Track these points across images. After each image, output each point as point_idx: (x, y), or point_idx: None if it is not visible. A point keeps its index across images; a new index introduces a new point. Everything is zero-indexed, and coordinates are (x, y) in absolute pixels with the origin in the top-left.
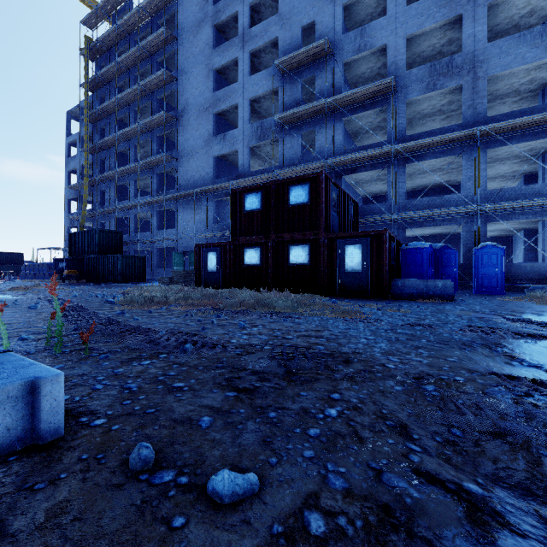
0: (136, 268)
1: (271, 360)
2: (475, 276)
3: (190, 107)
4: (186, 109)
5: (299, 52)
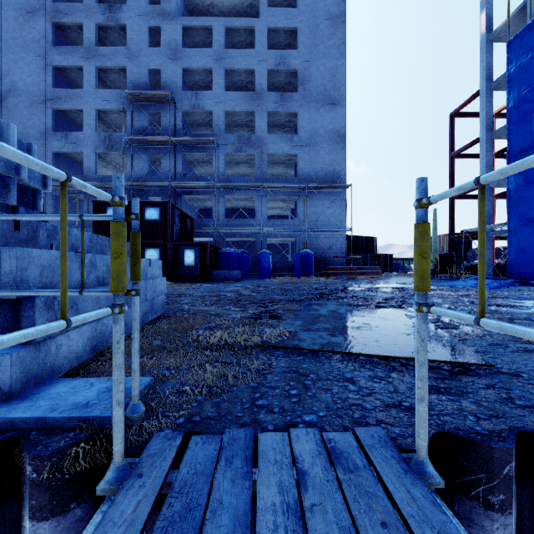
0: None
1: None
2: (258, 269)
3: (18, 92)
4: (13, 93)
5: (147, 92)
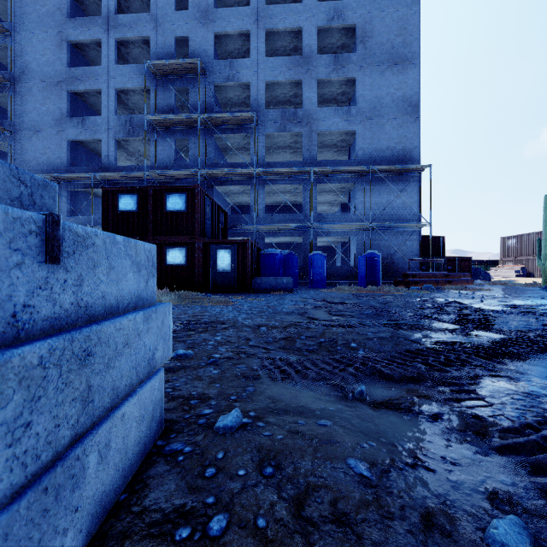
0: None
1: (176, 327)
2: (309, 275)
3: (32, 74)
4: (26, 75)
5: (173, 62)
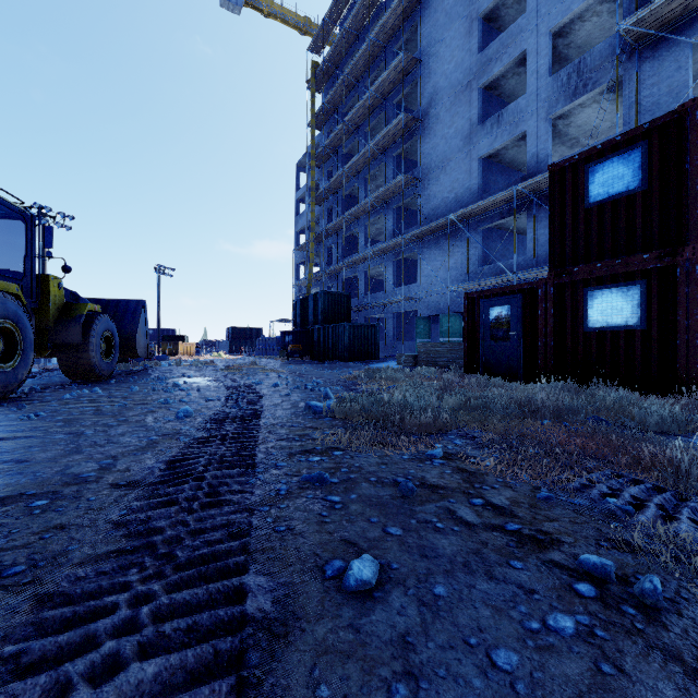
0: (366, 342)
1: None
2: None
3: (439, 94)
4: (434, 101)
5: None
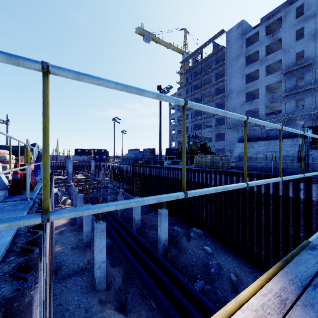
0: None
1: None
2: None
3: (232, 91)
4: (230, 92)
5: (296, 67)
